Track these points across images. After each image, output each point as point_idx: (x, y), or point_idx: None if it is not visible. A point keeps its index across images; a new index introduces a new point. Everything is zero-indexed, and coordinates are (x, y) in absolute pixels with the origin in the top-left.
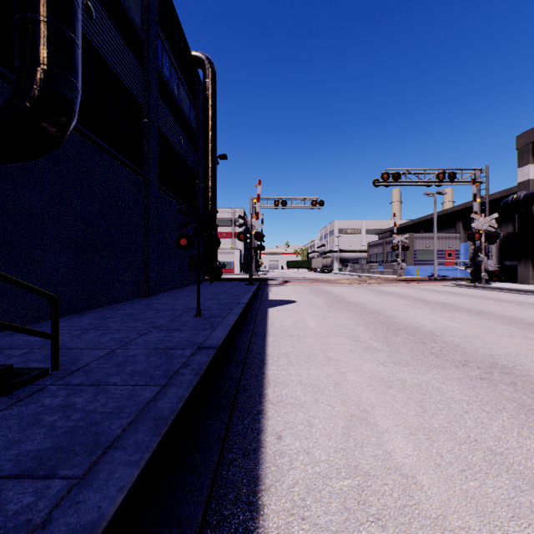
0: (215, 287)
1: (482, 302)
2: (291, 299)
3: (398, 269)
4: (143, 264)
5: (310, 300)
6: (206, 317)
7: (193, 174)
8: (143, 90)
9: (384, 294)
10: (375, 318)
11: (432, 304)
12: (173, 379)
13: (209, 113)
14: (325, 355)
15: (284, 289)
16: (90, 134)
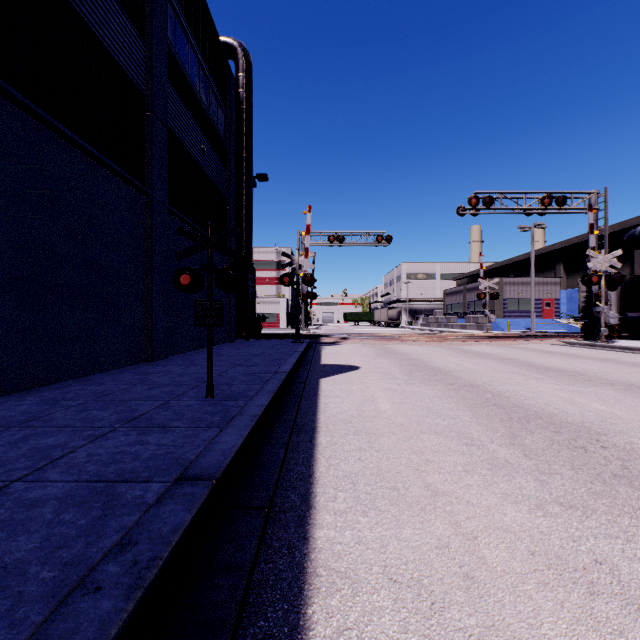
0: (250, 346)
1: (619, 368)
2: (352, 363)
3: (483, 322)
4: (144, 315)
5: (379, 366)
6: (221, 398)
7: (223, 198)
8: (144, 71)
9: (476, 357)
10: (480, 396)
11: (551, 373)
12: (62, 613)
13: (243, 118)
14: (423, 480)
15: (342, 349)
16: (46, 116)
